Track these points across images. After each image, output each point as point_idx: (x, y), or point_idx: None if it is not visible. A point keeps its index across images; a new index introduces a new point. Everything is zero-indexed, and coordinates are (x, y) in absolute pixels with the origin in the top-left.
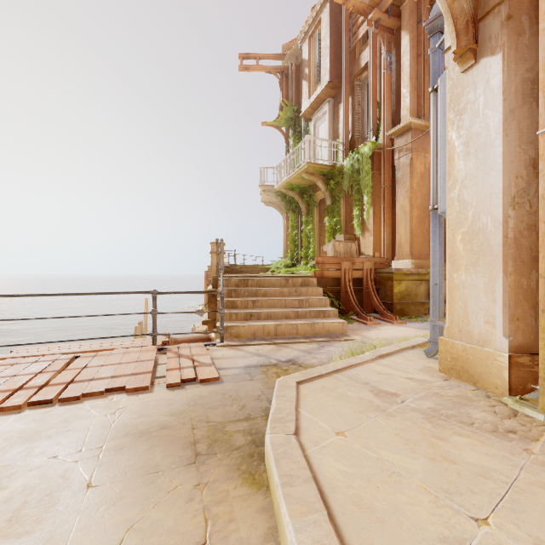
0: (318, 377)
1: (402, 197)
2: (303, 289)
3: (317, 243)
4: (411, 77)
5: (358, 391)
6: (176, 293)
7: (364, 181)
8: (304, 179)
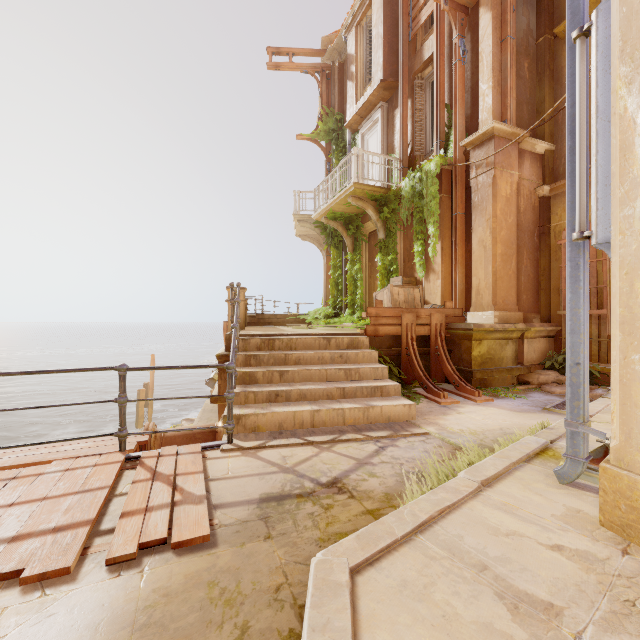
0: (388, 548)
1: (481, 228)
2: (351, 354)
3: (366, 288)
4: (494, 69)
5: (473, 597)
6: (158, 368)
7: (429, 207)
8: (350, 205)
